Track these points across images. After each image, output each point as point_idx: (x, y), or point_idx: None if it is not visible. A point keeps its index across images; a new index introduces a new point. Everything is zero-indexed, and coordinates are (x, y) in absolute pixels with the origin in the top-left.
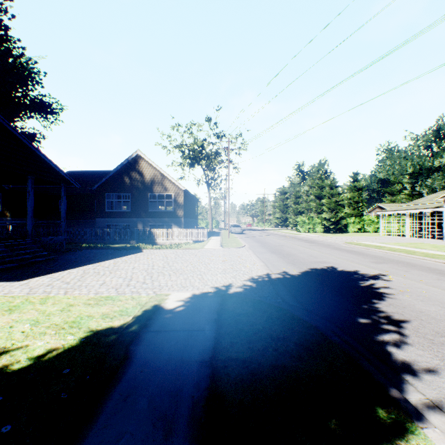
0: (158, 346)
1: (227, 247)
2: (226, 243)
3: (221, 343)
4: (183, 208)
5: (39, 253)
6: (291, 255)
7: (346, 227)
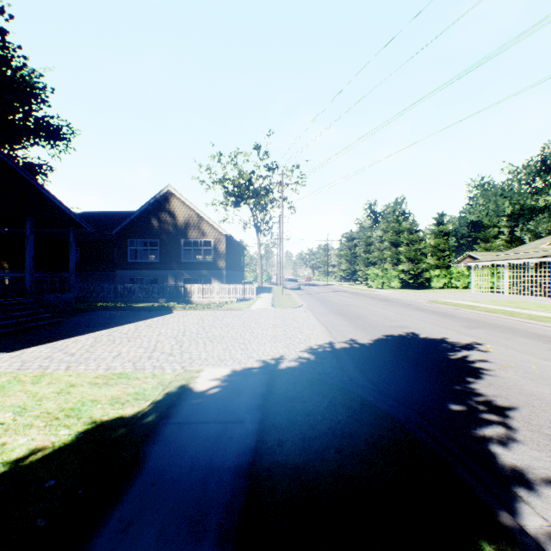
0: (179, 446)
1: (279, 307)
2: (278, 302)
3: (266, 440)
4: (226, 258)
5: (40, 315)
6: (361, 317)
7: (429, 281)
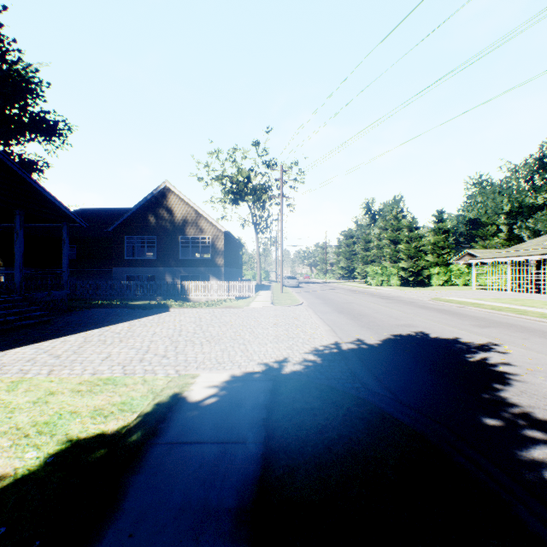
0: (167, 476)
1: (279, 304)
2: (278, 300)
3: (273, 468)
4: (224, 255)
5: (29, 313)
6: (364, 316)
7: (429, 278)
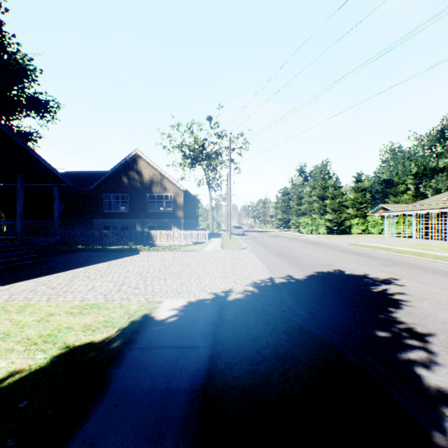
0: (141, 369)
1: (227, 248)
2: (227, 245)
3: (217, 364)
4: (183, 209)
5: (28, 255)
6: (295, 257)
7: (350, 228)
